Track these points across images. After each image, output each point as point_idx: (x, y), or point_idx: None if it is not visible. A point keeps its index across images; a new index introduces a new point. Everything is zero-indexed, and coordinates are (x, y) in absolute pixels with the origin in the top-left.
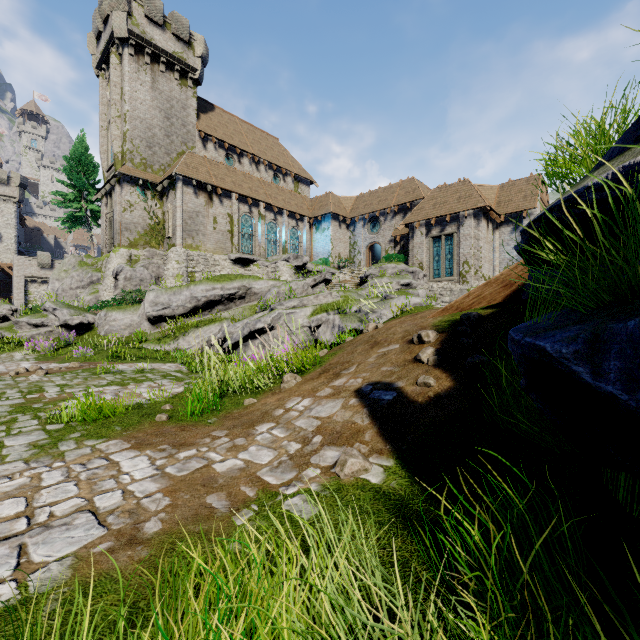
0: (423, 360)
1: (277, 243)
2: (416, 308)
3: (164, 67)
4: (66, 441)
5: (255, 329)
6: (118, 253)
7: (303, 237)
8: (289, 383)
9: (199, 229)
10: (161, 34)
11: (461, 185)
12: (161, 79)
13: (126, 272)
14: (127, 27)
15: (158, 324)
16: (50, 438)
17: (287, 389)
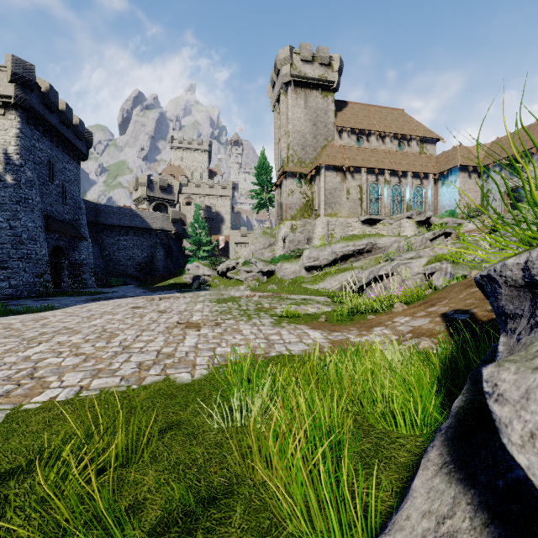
0: None
1: (401, 202)
2: None
3: (312, 89)
4: (283, 323)
5: (378, 275)
6: (285, 225)
7: (427, 193)
8: (397, 309)
9: (336, 201)
10: (310, 67)
11: None
12: (310, 99)
13: (290, 237)
14: (290, 73)
15: (311, 271)
16: (276, 321)
17: (396, 312)
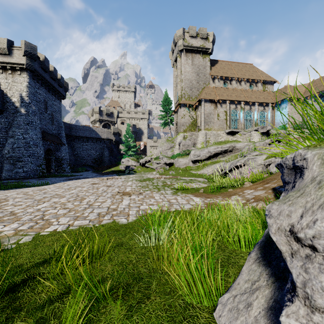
0: None
1: (251, 121)
2: None
3: (196, 54)
4: (178, 193)
5: (236, 165)
6: (180, 135)
7: (268, 115)
8: (246, 185)
9: (211, 120)
10: (195, 40)
11: None
12: (195, 59)
13: (182, 142)
14: (183, 44)
15: (195, 163)
16: (174, 192)
17: (245, 187)
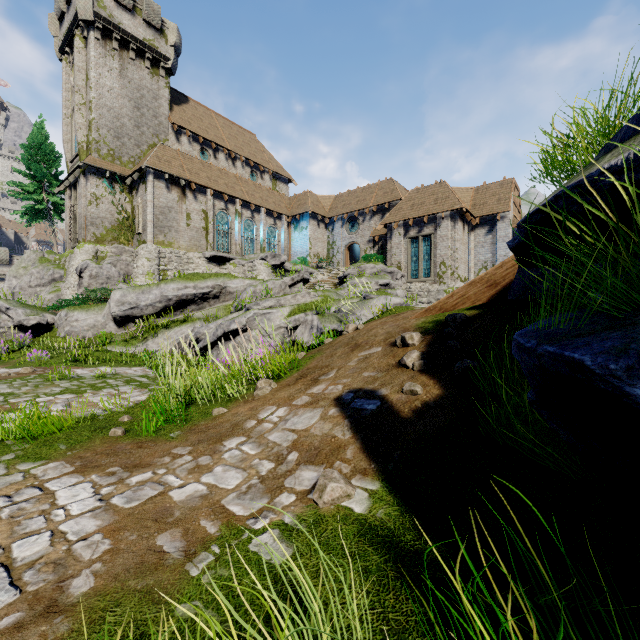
0: (408, 365)
1: (254, 241)
2: (396, 308)
3: (134, 54)
4: None
5: (229, 330)
6: (83, 249)
7: (281, 236)
8: (263, 390)
9: (172, 225)
10: (130, 19)
11: (438, 187)
12: (130, 66)
13: (91, 269)
14: (93, 9)
15: (125, 325)
16: None
17: (261, 397)
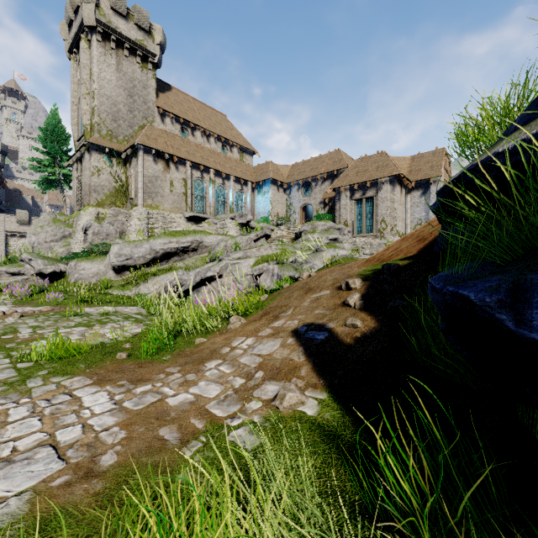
0: (351, 304)
1: (225, 204)
2: (343, 259)
3: (127, 52)
4: (34, 378)
5: (206, 277)
6: (87, 211)
7: (247, 199)
8: (235, 324)
9: (158, 191)
10: (125, 24)
11: (379, 156)
12: (125, 62)
13: (94, 228)
14: (95, 17)
15: (122, 273)
16: (19, 375)
17: (233, 329)
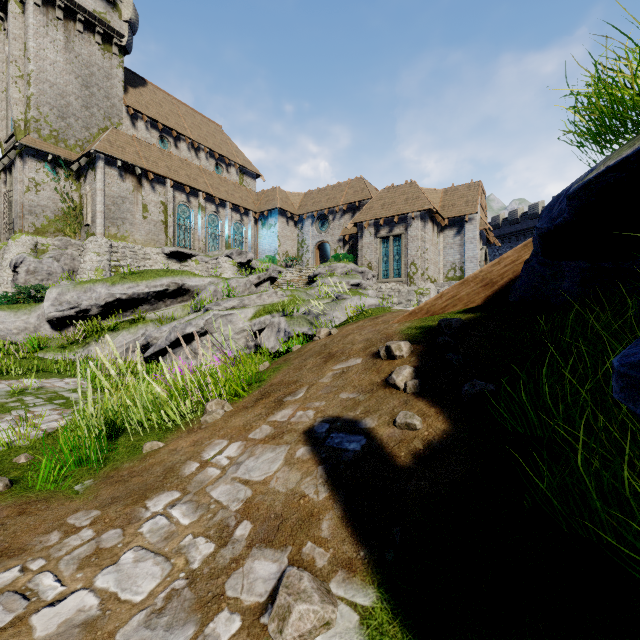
0: (399, 385)
1: (219, 238)
2: (372, 310)
3: (82, 26)
4: None
5: (184, 334)
6: (18, 241)
7: (248, 232)
8: (213, 415)
9: (126, 217)
10: None
11: (408, 187)
12: (78, 40)
13: (28, 264)
14: None
15: (64, 327)
16: None
17: (210, 424)
